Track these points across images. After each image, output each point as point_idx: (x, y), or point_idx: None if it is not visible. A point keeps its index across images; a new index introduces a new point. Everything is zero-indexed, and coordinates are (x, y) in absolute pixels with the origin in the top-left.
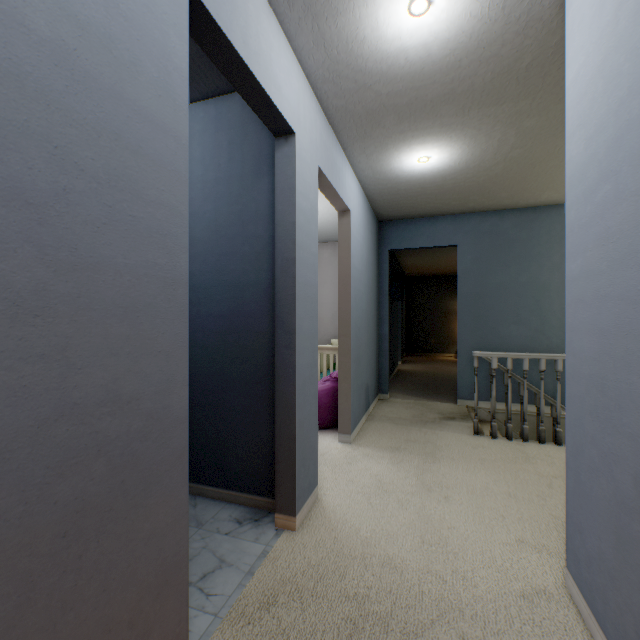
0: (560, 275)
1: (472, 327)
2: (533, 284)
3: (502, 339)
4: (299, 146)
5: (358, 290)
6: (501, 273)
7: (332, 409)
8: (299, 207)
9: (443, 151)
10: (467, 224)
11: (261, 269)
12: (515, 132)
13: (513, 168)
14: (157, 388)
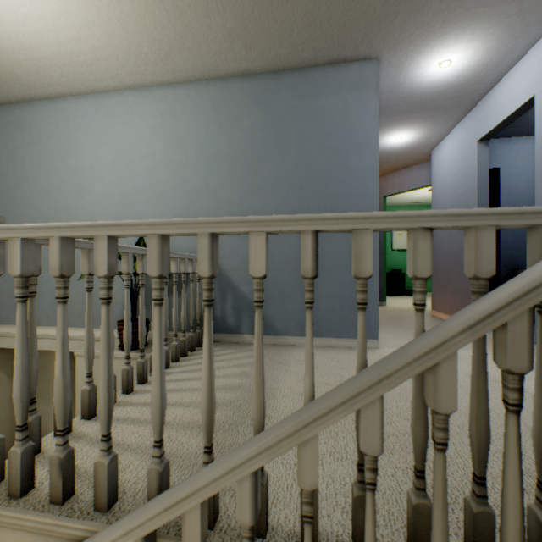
0: None
1: None
2: None
3: None
4: (539, 96)
5: None
6: None
7: None
8: (539, 138)
9: None
10: None
11: None
12: None
13: None
14: None
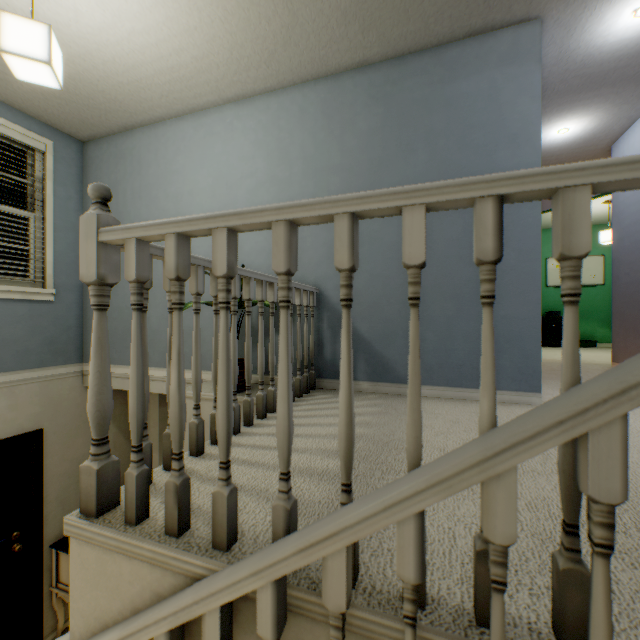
0: None
1: None
2: None
3: None
4: None
5: None
6: None
7: None
8: None
9: None
10: None
11: None
12: None
13: None
14: None
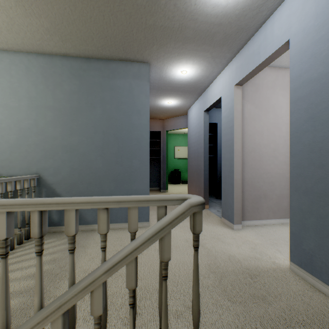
0: None
1: None
2: None
3: None
4: (223, 97)
5: None
6: None
7: None
8: (223, 117)
9: None
10: None
11: None
12: None
13: None
14: (201, 165)
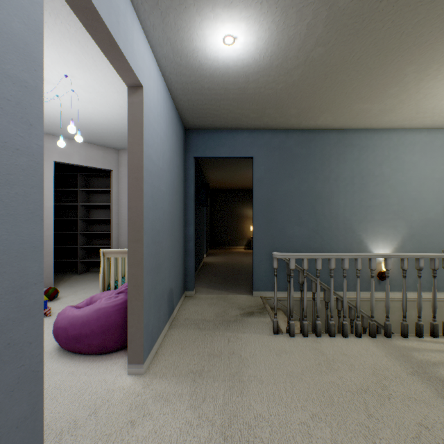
0: (329, 186)
1: (265, 228)
2: (311, 192)
3: (288, 238)
4: None
5: (157, 188)
6: (287, 182)
7: (126, 327)
8: None
9: (251, 30)
10: (261, 139)
11: None
12: (326, 14)
13: (309, 76)
14: None
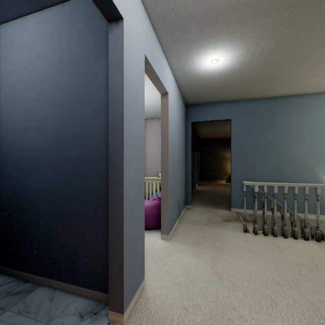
0: (290, 136)
1: (239, 166)
2: (274, 142)
3: (256, 173)
4: (127, 30)
5: (173, 144)
6: (256, 135)
7: (157, 217)
8: (127, 76)
9: (227, 55)
10: (236, 107)
11: (101, 125)
12: (274, 40)
13: (268, 69)
14: None
